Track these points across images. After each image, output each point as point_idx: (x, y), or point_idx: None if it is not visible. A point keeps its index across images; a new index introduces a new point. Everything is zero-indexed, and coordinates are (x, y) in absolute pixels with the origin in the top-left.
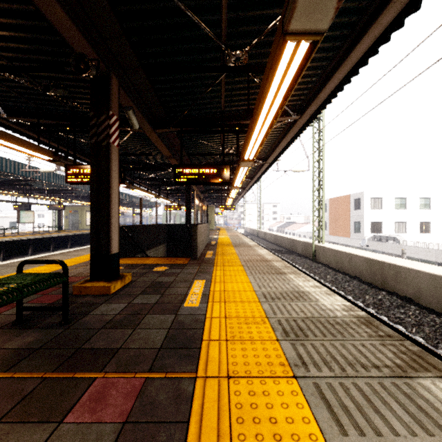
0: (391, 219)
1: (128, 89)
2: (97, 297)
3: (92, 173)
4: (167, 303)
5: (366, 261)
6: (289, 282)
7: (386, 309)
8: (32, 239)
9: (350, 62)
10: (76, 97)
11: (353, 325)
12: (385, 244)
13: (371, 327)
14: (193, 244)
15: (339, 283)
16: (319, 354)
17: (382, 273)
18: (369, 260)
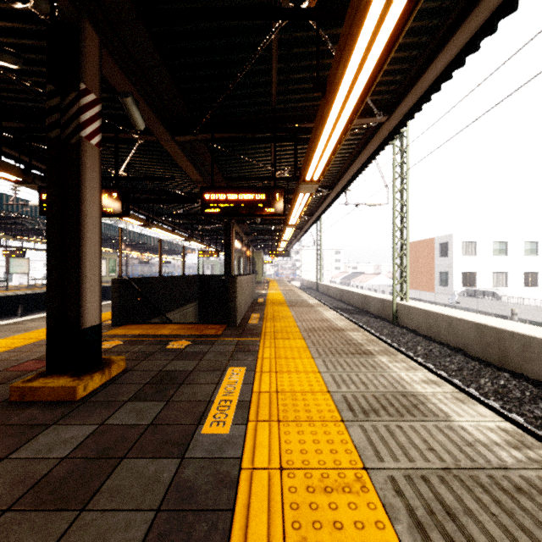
0: (488, 268)
1: (124, 63)
2: (49, 407)
3: (50, 190)
4: (171, 424)
5: (474, 327)
6: (384, 372)
7: (516, 401)
8: (23, 295)
9: (484, 9)
10: None
11: None
12: (482, 301)
13: None
14: (230, 304)
15: (436, 358)
16: None
17: (500, 345)
18: (480, 325)
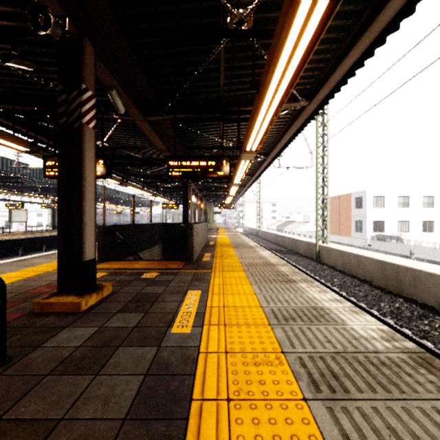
0: (394, 218)
1: (110, 65)
2: (62, 316)
3: (60, 161)
4: (150, 327)
5: (378, 263)
6: (302, 294)
7: (406, 319)
8: (23, 239)
9: (376, 28)
10: (54, 78)
11: (407, 367)
12: (388, 244)
13: (434, 372)
14: (188, 245)
15: (348, 287)
16: (377, 434)
17: (397, 277)
18: (382, 262)
